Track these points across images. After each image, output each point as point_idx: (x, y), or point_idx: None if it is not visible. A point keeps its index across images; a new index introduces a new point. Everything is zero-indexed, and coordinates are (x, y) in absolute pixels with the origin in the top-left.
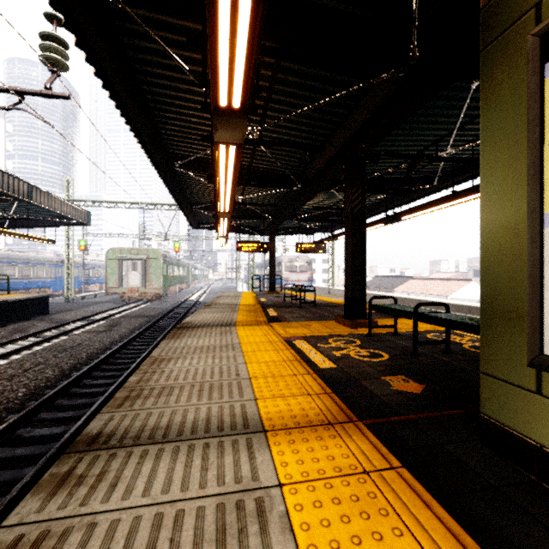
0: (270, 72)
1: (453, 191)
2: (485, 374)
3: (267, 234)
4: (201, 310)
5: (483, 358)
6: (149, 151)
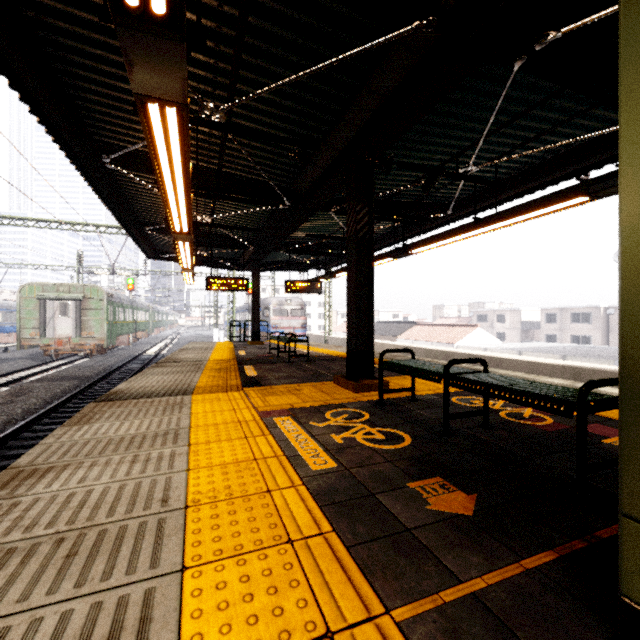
0: (238, 11)
1: (475, 218)
2: (633, 519)
3: (249, 269)
4: (148, 370)
5: (628, 487)
6: (57, 132)
